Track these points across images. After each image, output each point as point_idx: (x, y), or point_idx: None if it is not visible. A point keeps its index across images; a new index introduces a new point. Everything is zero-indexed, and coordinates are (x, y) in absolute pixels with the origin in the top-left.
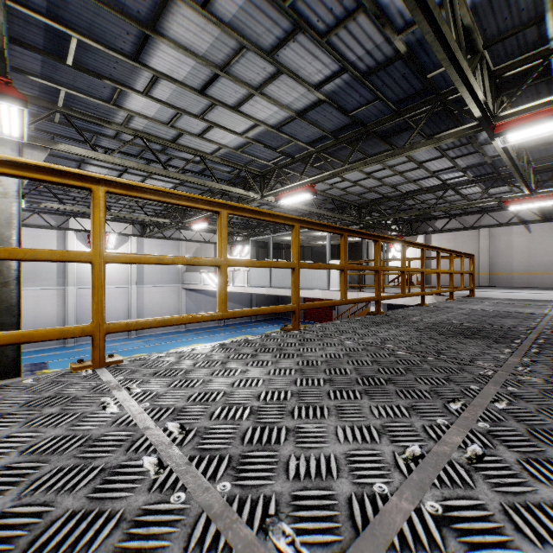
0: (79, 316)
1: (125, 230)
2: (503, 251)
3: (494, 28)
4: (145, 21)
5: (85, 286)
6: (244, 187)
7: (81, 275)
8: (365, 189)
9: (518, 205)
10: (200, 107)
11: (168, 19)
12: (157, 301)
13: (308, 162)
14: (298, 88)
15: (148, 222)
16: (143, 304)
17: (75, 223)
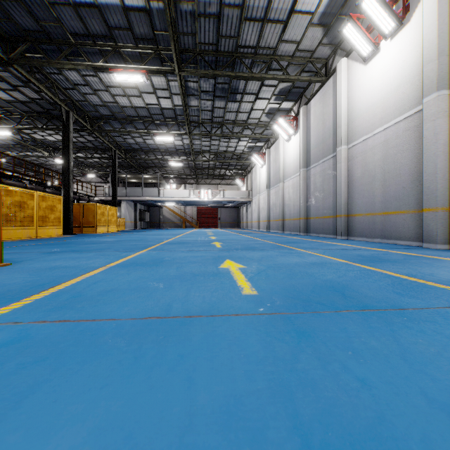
0: None
1: None
2: (99, 192)
3: (49, 143)
4: None
5: None
6: None
7: None
8: (32, 159)
9: (85, 175)
10: None
11: None
12: None
13: (4, 149)
14: (1, 137)
15: None
16: None
17: None
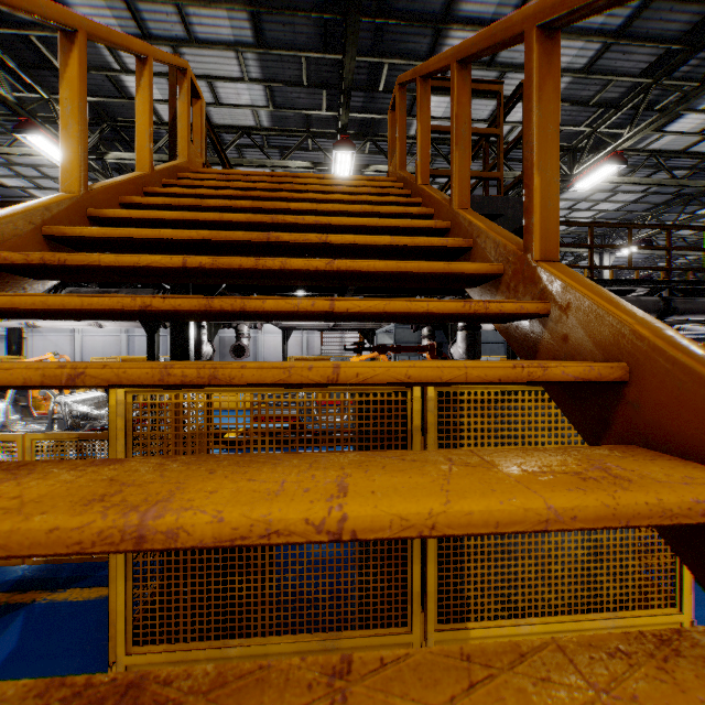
0: None
1: None
2: None
3: None
4: None
5: None
6: None
7: None
8: None
9: None
10: None
11: None
12: None
13: None
14: None
15: None
16: None
17: None
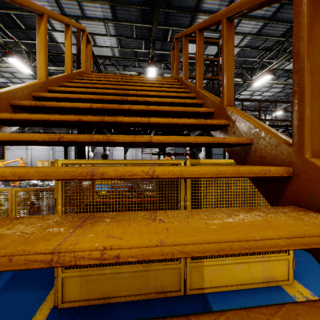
0: None
1: None
2: None
3: None
4: None
5: None
6: None
7: None
8: None
9: None
10: None
11: None
12: None
13: None
14: None
15: None
16: None
17: None
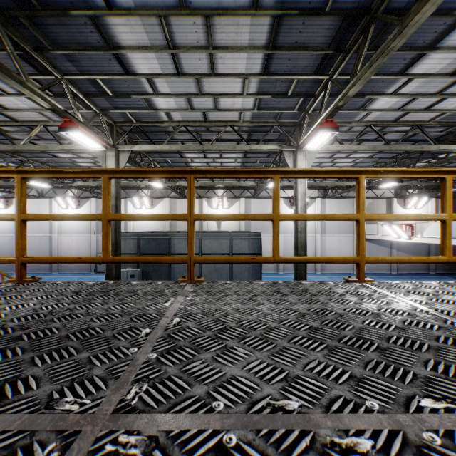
0: (285, 254)
1: (312, 194)
2: None
3: None
4: (426, 45)
5: (288, 234)
6: (454, 142)
7: (286, 227)
8: None
9: None
10: (441, 86)
11: (449, 34)
12: (335, 247)
13: None
14: None
15: (330, 186)
16: (324, 249)
17: (283, 193)
